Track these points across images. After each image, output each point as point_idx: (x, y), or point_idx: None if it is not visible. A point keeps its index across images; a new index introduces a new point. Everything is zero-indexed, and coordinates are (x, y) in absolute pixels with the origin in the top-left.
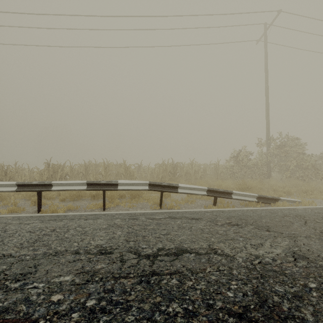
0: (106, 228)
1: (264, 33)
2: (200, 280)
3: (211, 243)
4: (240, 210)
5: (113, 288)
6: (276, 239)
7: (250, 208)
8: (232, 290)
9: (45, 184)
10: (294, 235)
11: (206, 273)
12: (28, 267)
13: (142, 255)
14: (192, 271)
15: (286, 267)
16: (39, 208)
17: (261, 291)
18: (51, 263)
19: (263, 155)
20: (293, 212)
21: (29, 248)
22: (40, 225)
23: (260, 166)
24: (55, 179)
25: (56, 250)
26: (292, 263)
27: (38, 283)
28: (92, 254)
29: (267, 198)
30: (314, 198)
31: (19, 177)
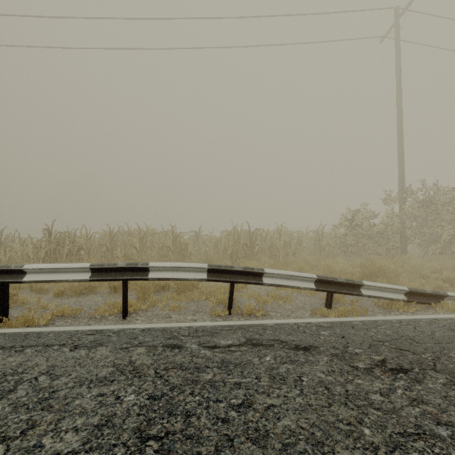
0: (106, 378)
1: (394, 22)
2: None
3: (369, 453)
4: (387, 323)
5: None
6: None
7: (401, 317)
8: None
9: (10, 270)
10: None
11: None
12: None
13: None
14: None
15: None
16: (2, 315)
17: None
18: None
19: (394, 217)
20: None
21: None
22: None
23: (390, 234)
24: (60, 256)
25: None
26: None
27: None
28: None
29: (424, 293)
30: None
31: (2, 252)
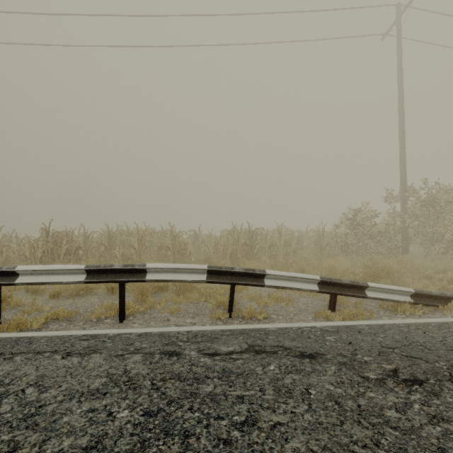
0: (98, 391)
1: (396, 19)
2: None
3: None
4: (394, 327)
5: None
6: None
7: (409, 321)
8: None
9: (2, 272)
10: None
11: None
12: None
13: None
14: None
15: None
16: None
17: None
18: None
19: (396, 216)
20: None
21: None
22: None
23: (391, 234)
24: (58, 255)
25: None
26: None
27: None
28: None
29: (431, 295)
30: None
31: None
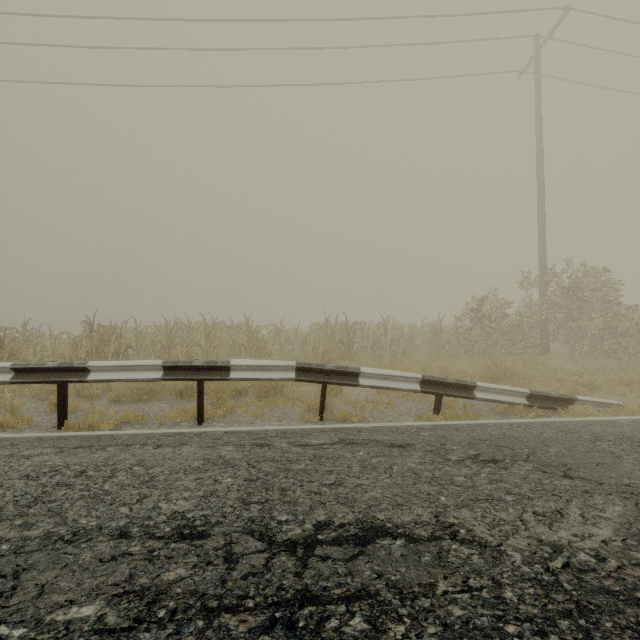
0: (200, 468)
1: (534, 54)
2: (423, 621)
3: (440, 509)
4: (496, 425)
5: None
6: (593, 501)
7: (515, 421)
8: None
9: (73, 368)
10: (632, 488)
11: (438, 599)
12: None
13: (277, 541)
14: (400, 590)
15: (637, 581)
16: (62, 419)
17: None
18: (57, 565)
19: (533, 306)
20: (612, 429)
21: (13, 521)
22: (53, 460)
23: (527, 329)
24: (105, 356)
25: (77, 526)
26: None
27: (10, 628)
28: (158, 538)
29: (549, 397)
30: None
31: (31, 352)
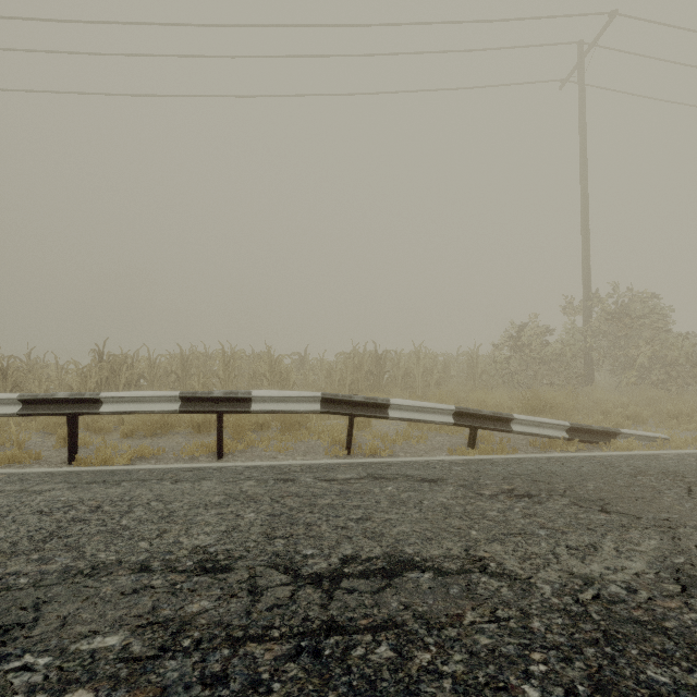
0: (221, 503)
1: (578, 63)
2: (449, 649)
3: (470, 543)
4: (533, 460)
5: (226, 671)
6: (628, 535)
7: (553, 455)
8: (535, 679)
9: (84, 399)
10: (670, 523)
11: (465, 628)
12: (18, 607)
13: (302, 574)
14: (427, 621)
15: (666, 612)
16: (72, 454)
17: (612, 684)
18: (78, 598)
19: (577, 333)
20: (655, 464)
21: (29, 556)
22: (67, 495)
23: (570, 358)
24: (116, 387)
25: (96, 560)
26: (678, 599)
27: (35, 656)
28: (180, 571)
29: (590, 430)
30: (696, 431)
31: (36, 382)
